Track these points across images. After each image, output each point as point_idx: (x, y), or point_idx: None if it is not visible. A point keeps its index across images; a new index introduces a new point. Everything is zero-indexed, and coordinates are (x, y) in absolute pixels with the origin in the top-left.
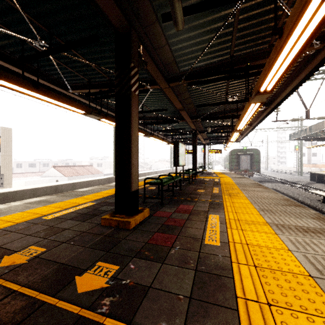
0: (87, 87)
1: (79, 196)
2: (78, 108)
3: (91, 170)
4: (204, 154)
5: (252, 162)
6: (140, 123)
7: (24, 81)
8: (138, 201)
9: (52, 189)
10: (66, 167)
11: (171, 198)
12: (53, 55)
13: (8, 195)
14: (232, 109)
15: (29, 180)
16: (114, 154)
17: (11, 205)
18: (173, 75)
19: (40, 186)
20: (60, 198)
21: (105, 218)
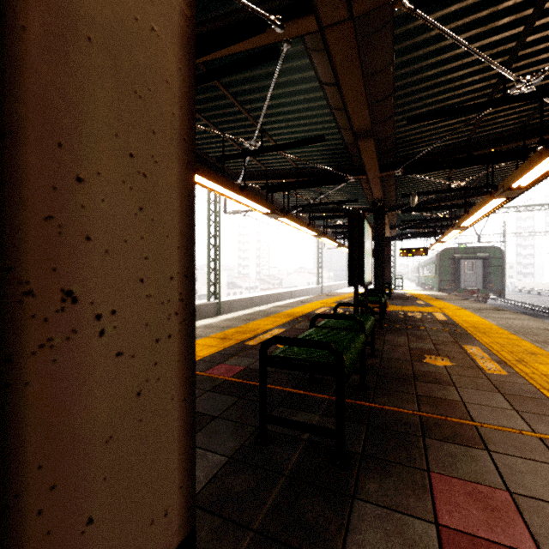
0: None
1: None
2: None
3: None
4: (388, 258)
5: (486, 274)
6: (261, 192)
7: None
8: None
9: None
10: None
11: (363, 404)
12: None
13: None
14: (490, 138)
15: None
16: (208, 258)
17: None
18: None
19: None
20: None
21: None
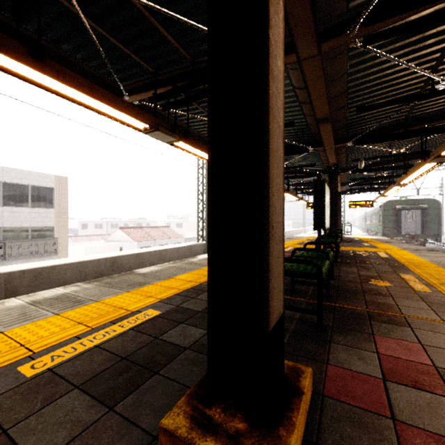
0: (152, 87)
1: (136, 286)
2: (132, 115)
3: (167, 233)
4: (339, 209)
5: (425, 222)
6: None
7: (5, 38)
8: (282, 351)
9: (107, 262)
10: (136, 228)
11: (329, 304)
12: (85, 13)
13: (42, 273)
14: (424, 117)
15: (90, 246)
16: (198, 210)
17: (1, 308)
18: (330, 22)
19: (91, 257)
20: (100, 290)
21: (174, 431)
